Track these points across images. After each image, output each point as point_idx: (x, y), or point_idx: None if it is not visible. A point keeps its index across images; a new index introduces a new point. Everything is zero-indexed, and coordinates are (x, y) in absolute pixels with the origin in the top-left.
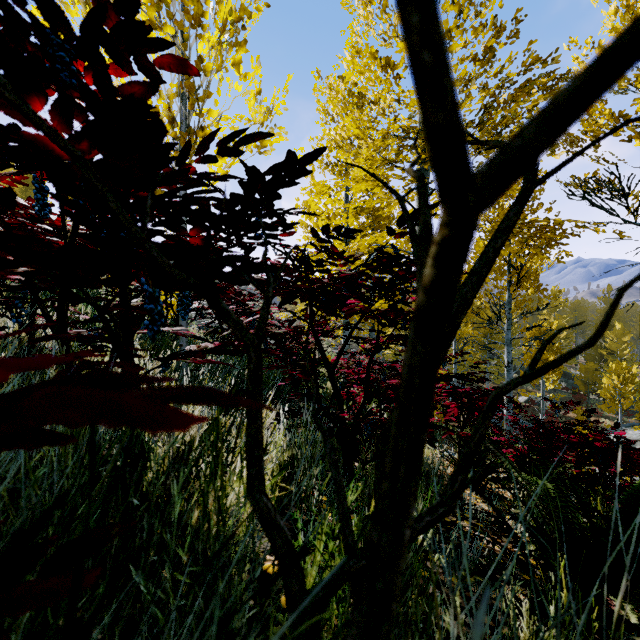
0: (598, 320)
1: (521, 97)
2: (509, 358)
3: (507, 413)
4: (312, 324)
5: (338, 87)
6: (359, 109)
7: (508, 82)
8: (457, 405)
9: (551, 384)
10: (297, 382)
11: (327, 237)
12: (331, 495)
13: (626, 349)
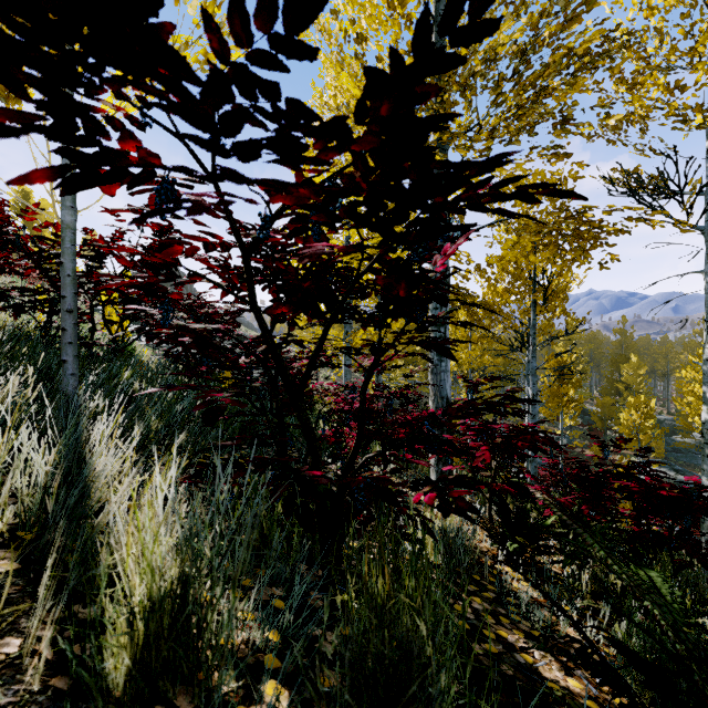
0: (613, 353)
1: (576, 22)
2: (534, 390)
3: (532, 454)
4: (255, 304)
5: (331, 32)
6: (358, 59)
7: (558, 3)
8: (489, 447)
9: (571, 420)
10: (214, 412)
11: (250, 60)
12: (292, 621)
13: (642, 382)
